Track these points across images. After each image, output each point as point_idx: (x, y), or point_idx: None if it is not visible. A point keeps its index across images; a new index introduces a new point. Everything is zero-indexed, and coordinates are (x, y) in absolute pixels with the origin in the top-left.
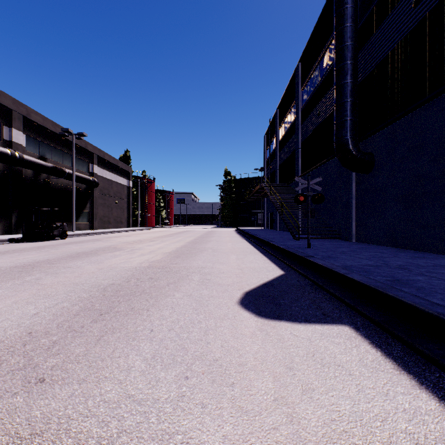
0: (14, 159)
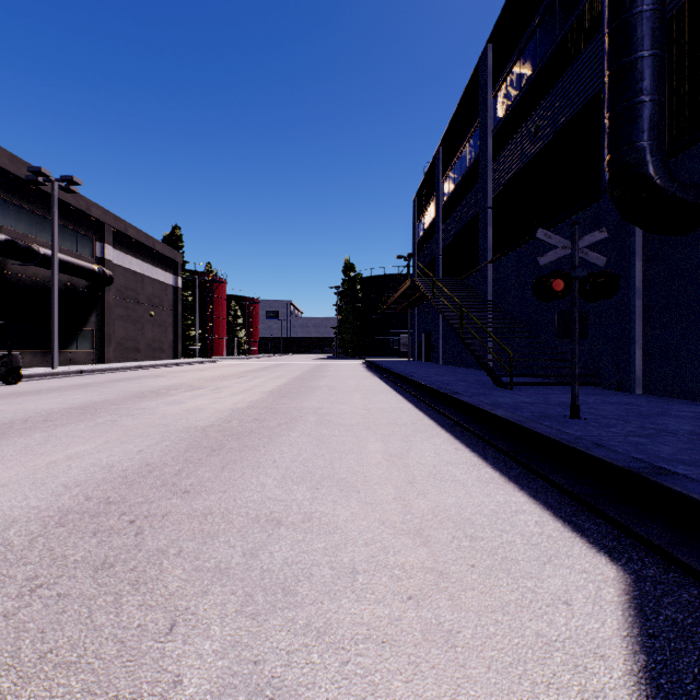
0: None
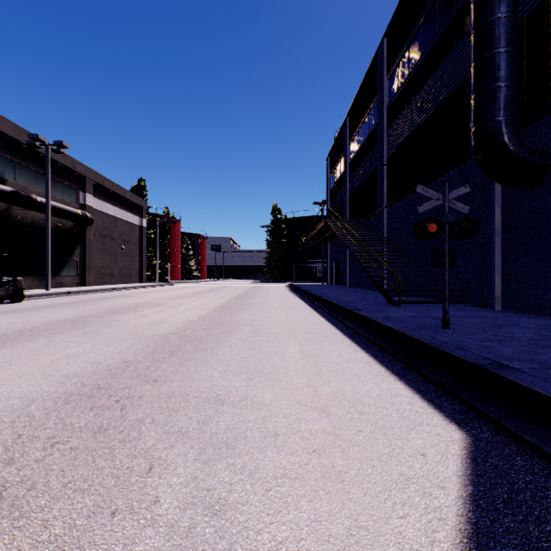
0: None
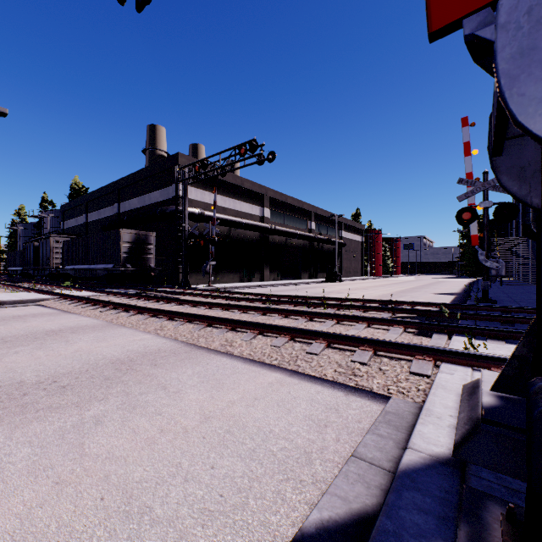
0: (315, 239)
